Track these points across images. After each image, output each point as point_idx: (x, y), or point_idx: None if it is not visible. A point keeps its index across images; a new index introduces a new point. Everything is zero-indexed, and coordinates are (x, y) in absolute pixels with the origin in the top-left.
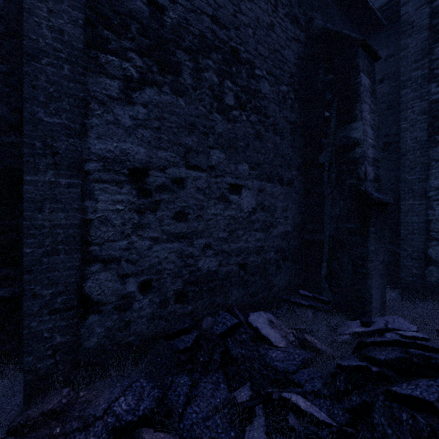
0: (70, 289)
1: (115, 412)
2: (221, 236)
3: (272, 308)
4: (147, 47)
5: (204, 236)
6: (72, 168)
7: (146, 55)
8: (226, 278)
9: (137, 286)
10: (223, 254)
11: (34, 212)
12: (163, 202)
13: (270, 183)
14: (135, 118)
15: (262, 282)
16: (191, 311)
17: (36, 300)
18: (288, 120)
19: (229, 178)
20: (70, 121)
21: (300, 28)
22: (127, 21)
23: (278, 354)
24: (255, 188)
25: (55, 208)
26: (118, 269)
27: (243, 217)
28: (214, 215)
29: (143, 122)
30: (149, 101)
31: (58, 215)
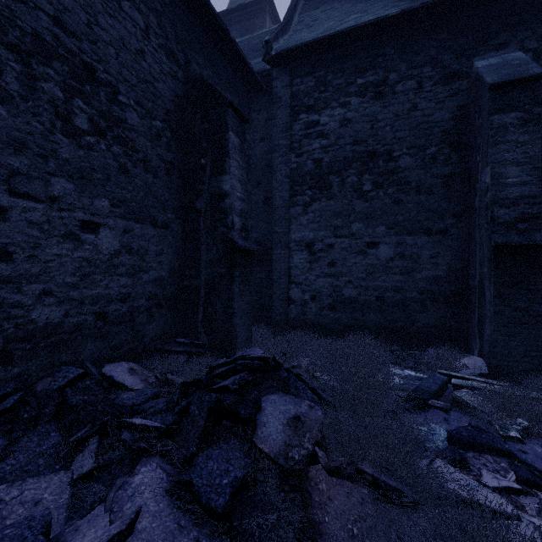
0: None
1: None
2: (69, 282)
3: (143, 360)
4: None
5: (41, 281)
6: None
7: None
8: (77, 330)
9: None
10: (71, 302)
11: None
12: None
13: (140, 224)
14: None
15: (129, 333)
16: (19, 373)
17: None
18: (163, 159)
19: (81, 214)
20: None
21: (179, 65)
22: None
23: (130, 395)
24: (119, 228)
25: None
26: None
27: (101, 259)
28: (57, 256)
29: None
30: None
31: None
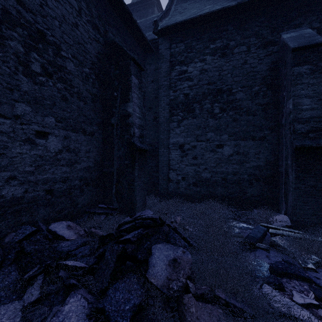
0: None
1: None
2: (28, 170)
3: (77, 219)
4: None
5: (9, 170)
6: None
7: None
8: (33, 201)
9: None
10: (29, 183)
11: None
12: None
13: (75, 133)
14: None
15: (68, 202)
16: None
17: None
18: (90, 92)
19: (36, 126)
20: None
21: (100, 34)
22: None
23: (67, 243)
24: (61, 135)
25: None
26: None
27: (49, 155)
28: (19, 154)
29: None
30: None
31: None
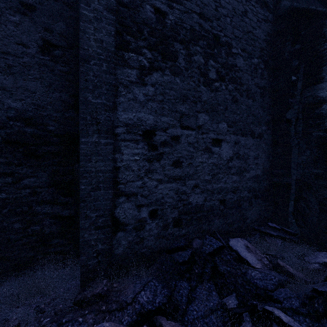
0: (107, 213)
1: (139, 301)
2: (206, 179)
3: (245, 235)
4: (154, 44)
5: (194, 178)
6: (108, 132)
7: (154, 50)
8: (210, 210)
9: (148, 213)
10: (207, 192)
11: (86, 162)
12: (165, 153)
13: (244, 137)
14: (146, 95)
15: (237, 215)
16: (184, 233)
17: (87, 219)
18: (258, 86)
19: (212, 134)
20: (106, 100)
21: (269, 10)
22: (142, 27)
23: (256, 274)
24: (232, 141)
25: (98, 159)
26: (135, 201)
27: (222, 164)
28: (201, 163)
29: (151, 97)
30: (155, 82)
31: (100, 163)
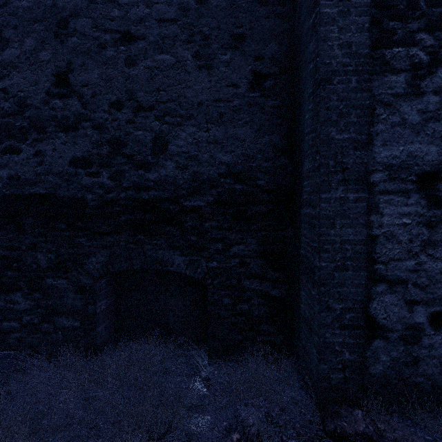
0: (357, 307)
1: None
2: None
3: None
4: (439, 17)
5: None
6: (358, 182)
7: (438, 28)
8: None
9: (426, 317)
10: None
11: (328, 228)
12: None
13: None
14: (424, 111)
15: None
16: None
17: (329, 312)
18: None
19: None
20: (356, 133)
21: None
22: None
23: None
24: None
25: (344, 223)
26: (404, 294)
27: None
28: None
29: (433, 114)
30: (441, 85)
31: (346, 230)
